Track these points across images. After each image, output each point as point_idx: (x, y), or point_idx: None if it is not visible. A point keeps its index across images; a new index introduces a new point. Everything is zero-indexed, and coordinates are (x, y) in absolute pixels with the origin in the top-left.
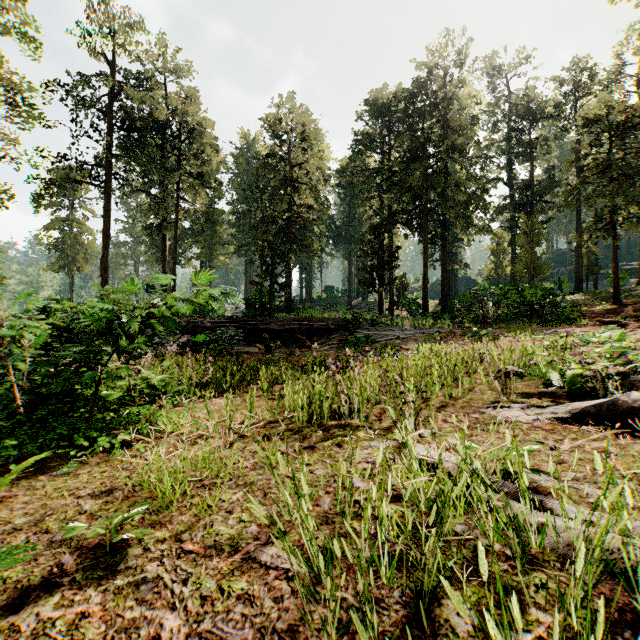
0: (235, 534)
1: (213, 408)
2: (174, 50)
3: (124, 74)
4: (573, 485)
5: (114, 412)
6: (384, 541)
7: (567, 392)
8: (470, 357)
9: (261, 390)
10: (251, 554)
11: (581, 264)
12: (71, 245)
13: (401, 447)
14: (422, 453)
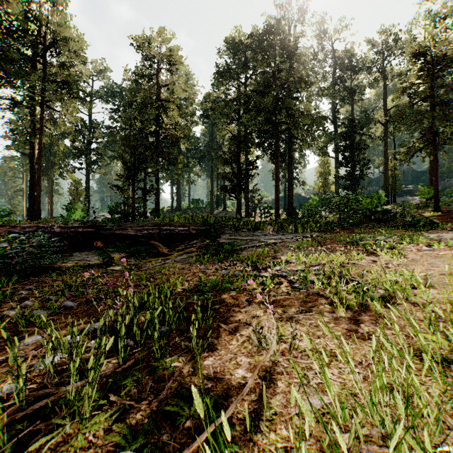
0: None
1: None
2: None
3: None
4: None
5: None
6: None
7: None
8: None
9: None
10: None
11: (388, 183)
12: None
13: None
14: None
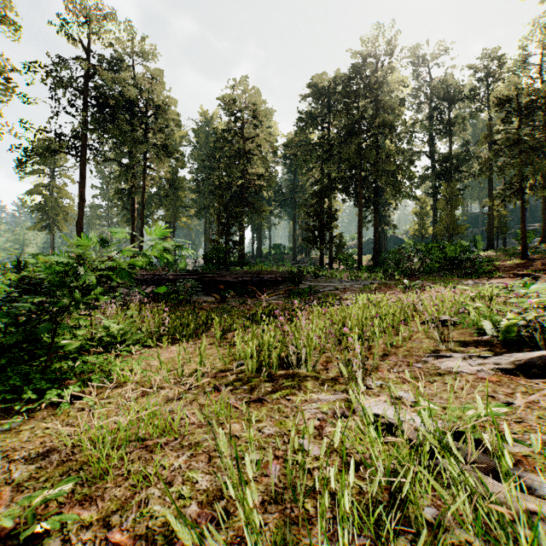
0: None
1: (168, 356)
2: (142, 38)
3: (98, 58)
4: (541, 451)
5: (75, 360)
6: None
7: (501, 341)
8: (405, 307)
9: (215, 337)
10: None
11: (492, 225)
12: (52, 208)
13: (350, 400)
14: (374, 410)
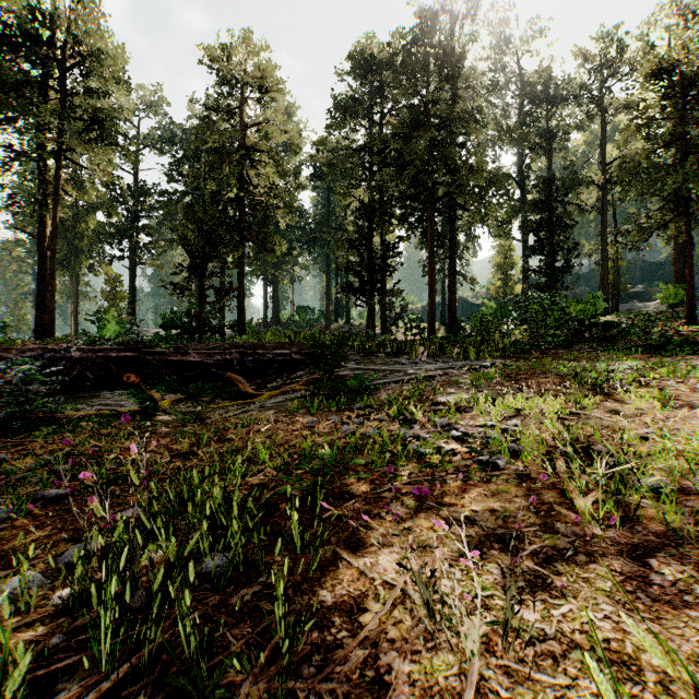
0: None
1: None
2: None
3: None
4: None
5: None
6: None
7: None
8: None
9: None
10: None
11: (607, 280)
12: None
13: None
14: None
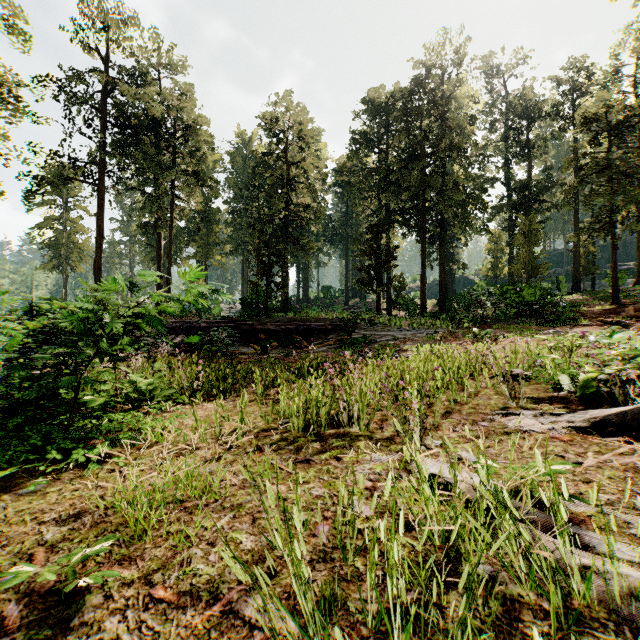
0: (216, 575)
1: (203, 414)
2: (169, 46)
3: (118, 70)
4: (607, 511)
5: (98, 418)
6: (396, 596)
7: (579, 397)
8: (473, 359)
9: (255, 394)
10: (233, 605)
11: (579, 264)
12: (65, 244)
13: (406, 461)
14: (431, 470)
